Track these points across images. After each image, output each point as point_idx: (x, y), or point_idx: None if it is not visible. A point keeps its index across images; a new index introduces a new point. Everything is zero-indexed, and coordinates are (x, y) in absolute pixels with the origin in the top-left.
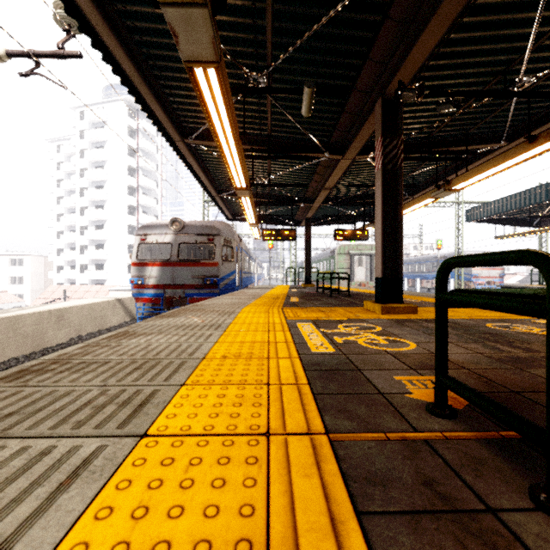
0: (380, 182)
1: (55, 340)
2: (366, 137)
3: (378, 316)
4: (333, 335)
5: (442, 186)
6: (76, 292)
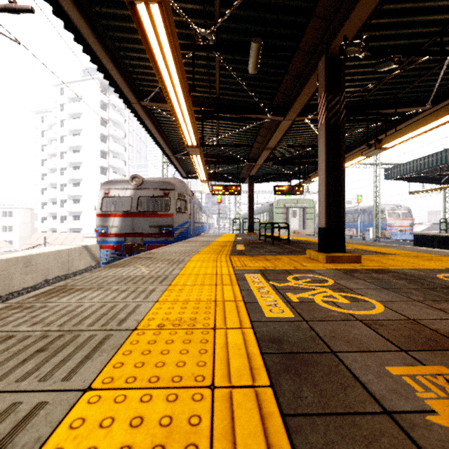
0: (323, 136)
1: (22, 284)
2: (307, 97)
3: (324, 265)
4: (286, 290)
5: (373, 145)
6: (56, 239)
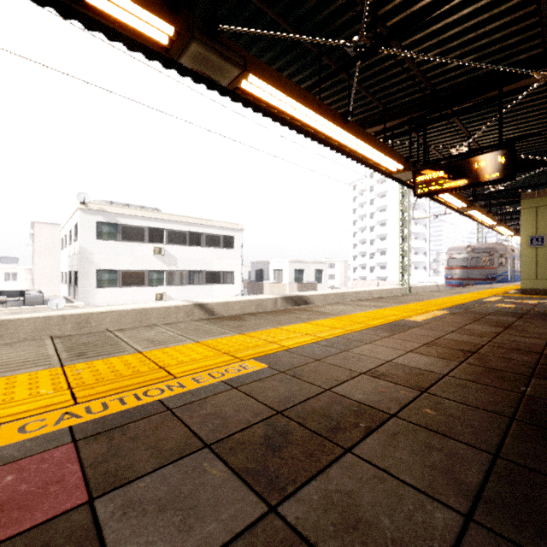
0: None
1: None
2: None
3: None
4: None
5: None
6: (369, 285)
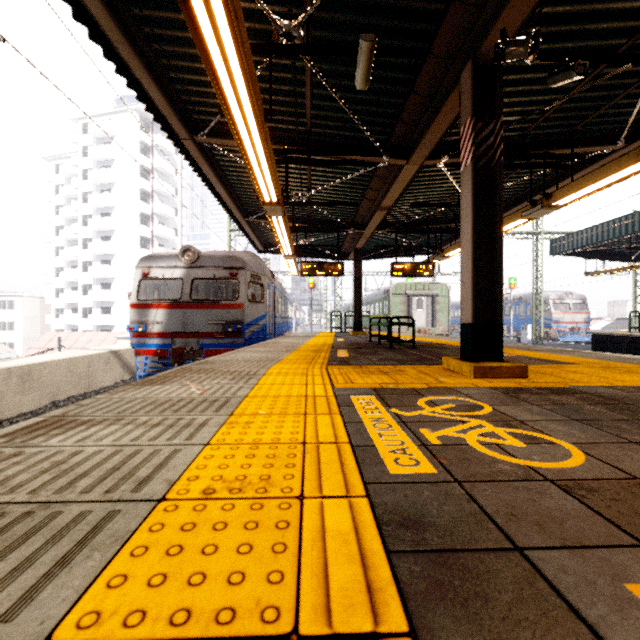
0: (469, 184)
1: (17, 409)
2: (442, 129)
3: (471, 382)
4: (418, 424)
5: (538, 202)
6: (77, 341)
